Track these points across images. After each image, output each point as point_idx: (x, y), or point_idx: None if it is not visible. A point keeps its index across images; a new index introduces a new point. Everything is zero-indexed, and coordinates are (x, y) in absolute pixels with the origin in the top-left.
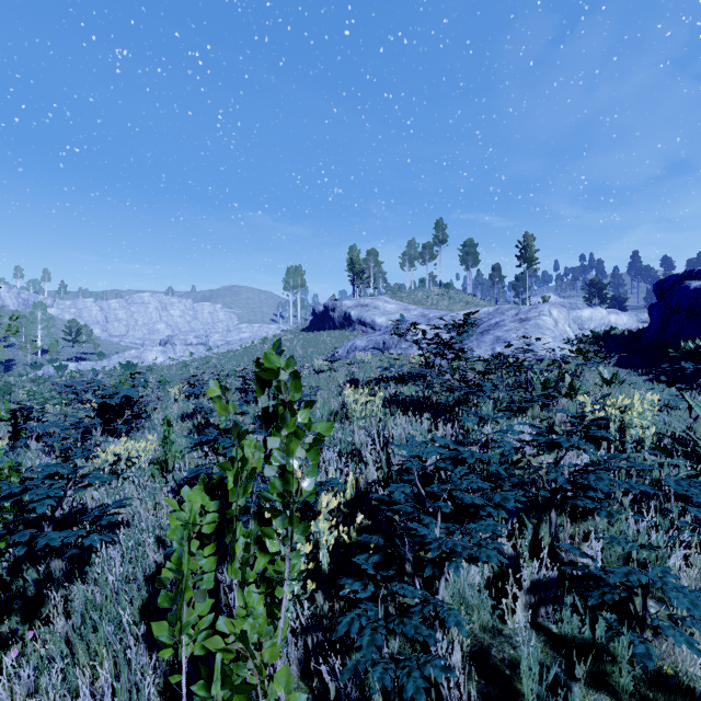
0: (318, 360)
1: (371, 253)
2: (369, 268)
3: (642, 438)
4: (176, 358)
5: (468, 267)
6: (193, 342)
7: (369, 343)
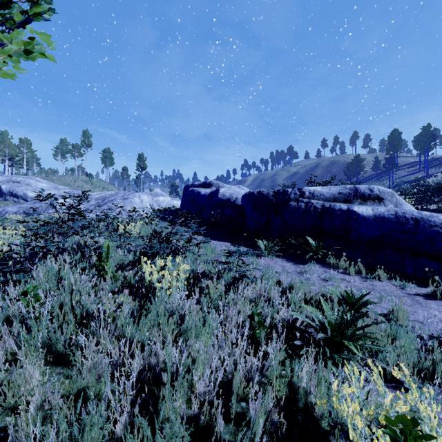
0: None
1: (25, 141)
2: (22, 153)
3: (135, 235)
4: None
5: (106, 166)
6: None
7: (20, 209)
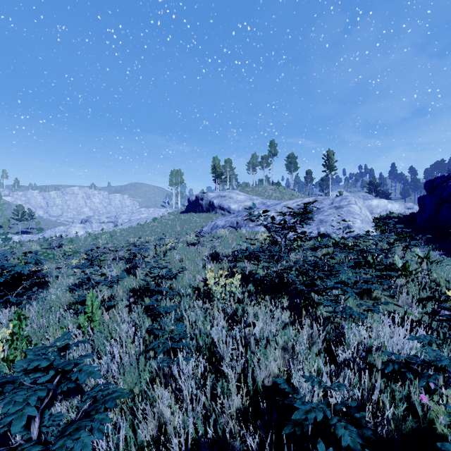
0: (190, 234)
1: (228, 161)
2: (226, 172)
3: None
4: (92, 232)
5: (291, 172)
6: (105, 221)
7: (226, 223)
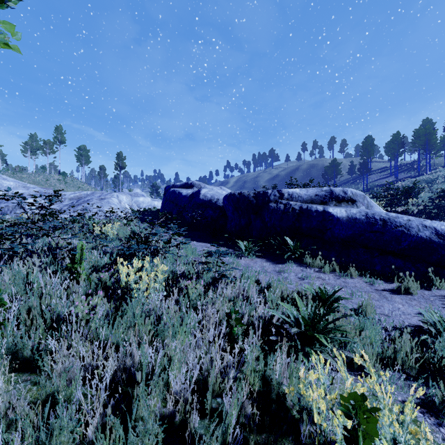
0: None
1: None
2: None
3: (113, 236)
4: None
5: (82, 164)
6: None
7: None
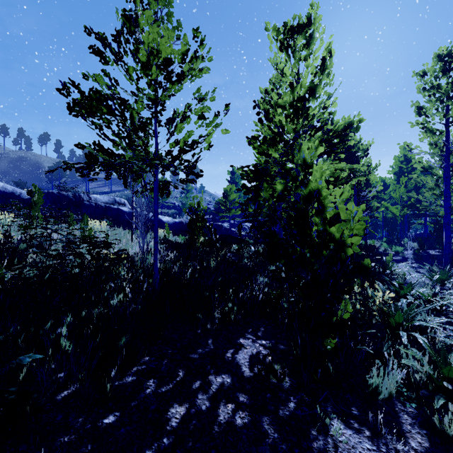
0: None
1: None
2: None
3: None
4: None
5: None
6: None
7: None
